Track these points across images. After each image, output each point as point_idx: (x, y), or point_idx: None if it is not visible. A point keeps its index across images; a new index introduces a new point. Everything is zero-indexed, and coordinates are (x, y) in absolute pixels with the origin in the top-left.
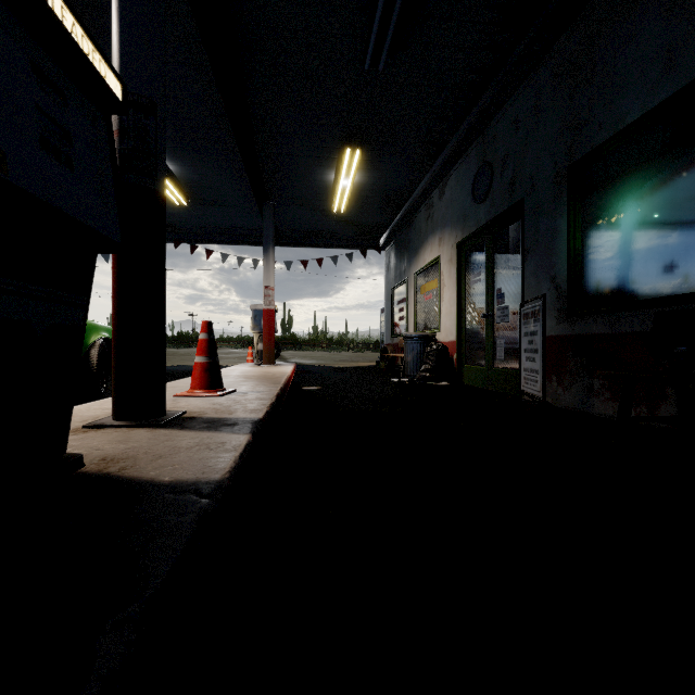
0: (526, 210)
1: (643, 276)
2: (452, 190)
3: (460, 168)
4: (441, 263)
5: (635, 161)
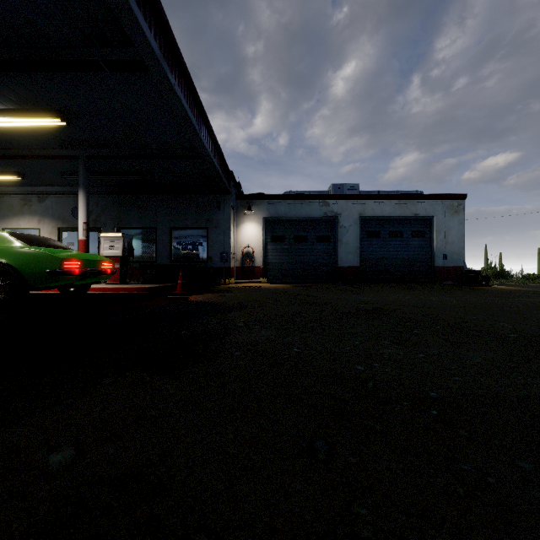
0: (102, 231)
1: (136, 256)
2: (53, 204)
3: (61, 199)
4: (41, 231)
5: (134, 234)
